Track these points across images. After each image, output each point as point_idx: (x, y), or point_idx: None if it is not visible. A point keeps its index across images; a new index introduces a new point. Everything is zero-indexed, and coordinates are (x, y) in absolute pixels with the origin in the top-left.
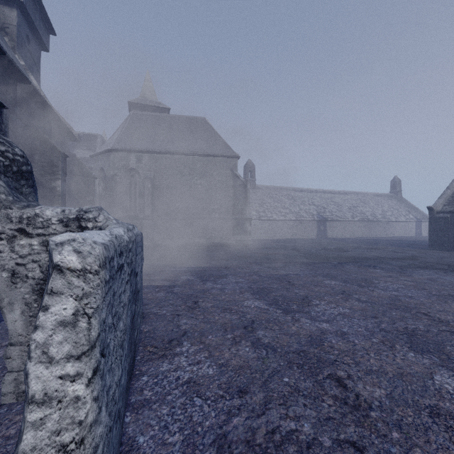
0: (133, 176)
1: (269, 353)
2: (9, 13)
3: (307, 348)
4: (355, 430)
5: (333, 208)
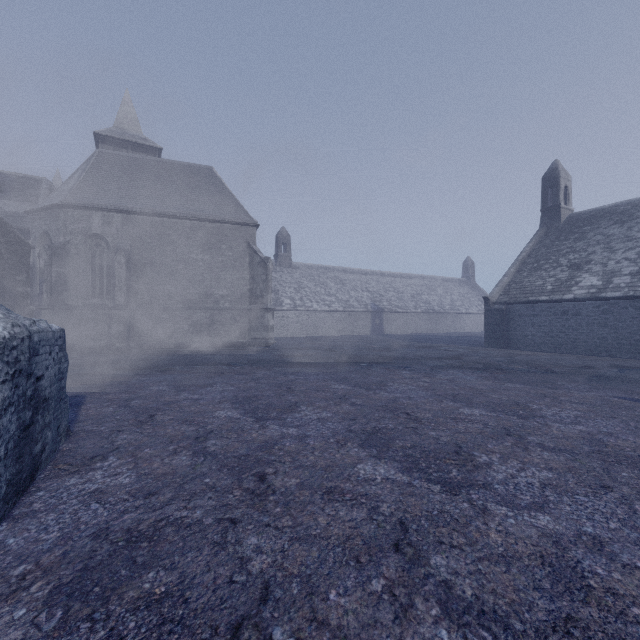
0: (97, 245)
1: (207, 460)
2: None
3: (253, 452)
4: (243, 510)
5: (392, 295)
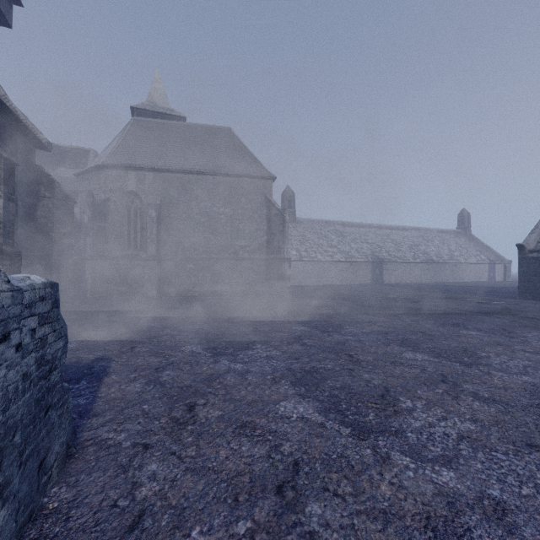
0: (132, 201)
1: None
2: None
3: None
4: None
5: (390, 246)
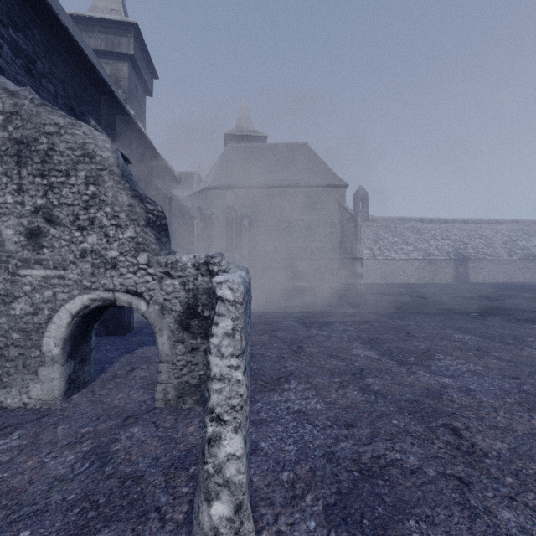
0: (229, 214)
1: (379, 399)
2: (122, 67)
3: (422, 399)
4: (463, 469)
5: (478, 243)
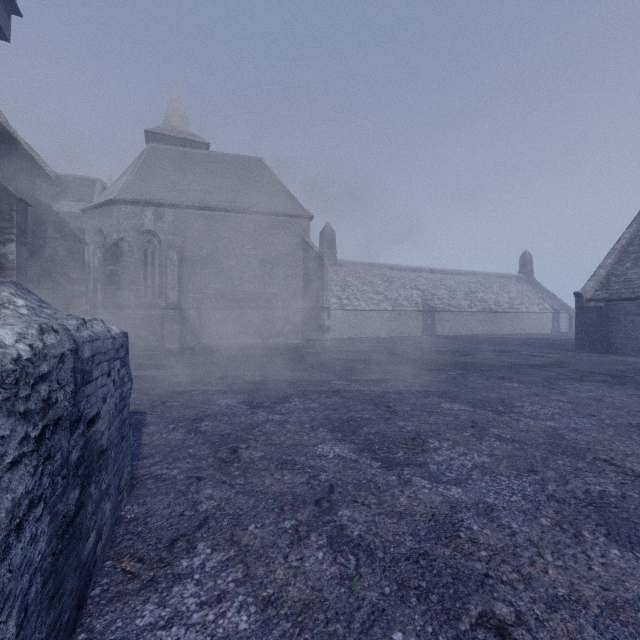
0: (149, 242)
1: (362, 564)
2: None
3: (431, 547)
4: None
5: (443, 293)
